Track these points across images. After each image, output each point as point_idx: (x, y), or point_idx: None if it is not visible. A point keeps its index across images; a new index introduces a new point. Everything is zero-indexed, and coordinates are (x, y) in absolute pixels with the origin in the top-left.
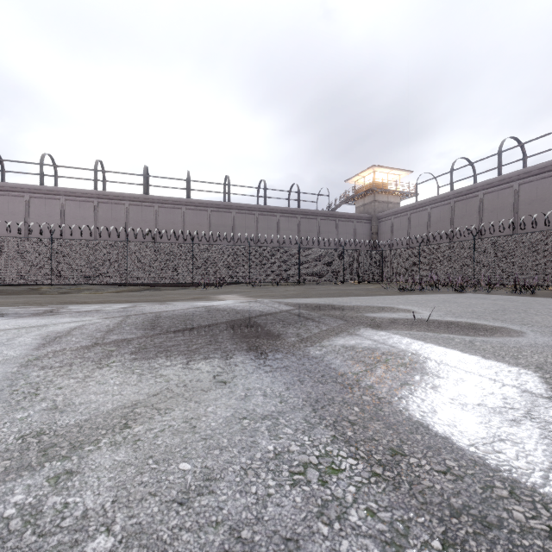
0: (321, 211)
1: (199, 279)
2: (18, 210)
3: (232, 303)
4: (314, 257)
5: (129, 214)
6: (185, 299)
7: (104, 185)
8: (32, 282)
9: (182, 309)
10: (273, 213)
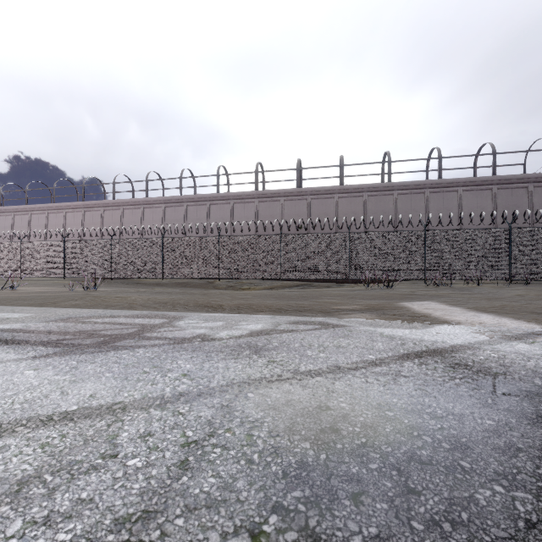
0: (535, 175)
1: (357, 274)
2: (203, 216)
3: (490, 338)
4: (539, 241)
5: (284, 209)
6: (356, 310)
7: (264, 185)
8: (205, 276)
9: (379, 359)
10: (452, 188)
